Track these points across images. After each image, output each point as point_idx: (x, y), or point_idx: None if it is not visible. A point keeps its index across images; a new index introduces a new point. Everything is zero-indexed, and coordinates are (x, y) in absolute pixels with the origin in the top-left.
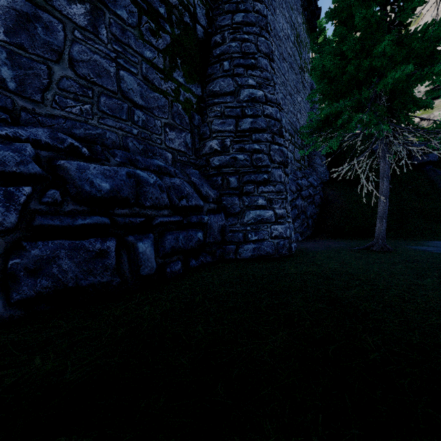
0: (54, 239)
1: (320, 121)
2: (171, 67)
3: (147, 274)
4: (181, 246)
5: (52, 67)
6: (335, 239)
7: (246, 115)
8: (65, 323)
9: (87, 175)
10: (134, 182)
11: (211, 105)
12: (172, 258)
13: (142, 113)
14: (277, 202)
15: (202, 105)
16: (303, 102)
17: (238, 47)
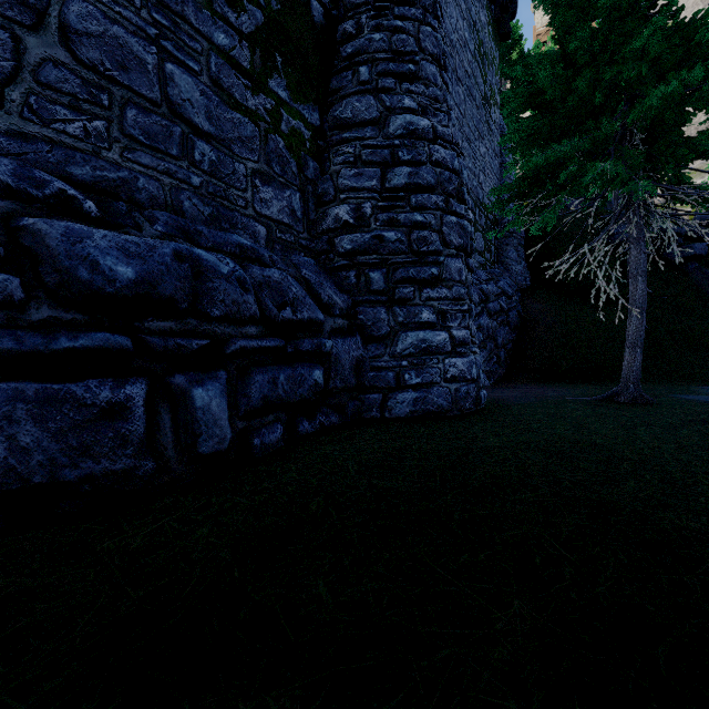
0: (1, 380)
1: (524, 180)
2: (264, 69)
3: (213, 452)
4: (282, 395)
5: (23, 37)
6: (546, 383)
7: (400, 161)
8: (2, 576)
9: (86, 248)
10: (189, 271)
11: (338, 144)
12: (265, 417)
13: (209, 147)
14: (454, 318)
15: (321, 143)
16: (489, 155)
17: (386, 42)
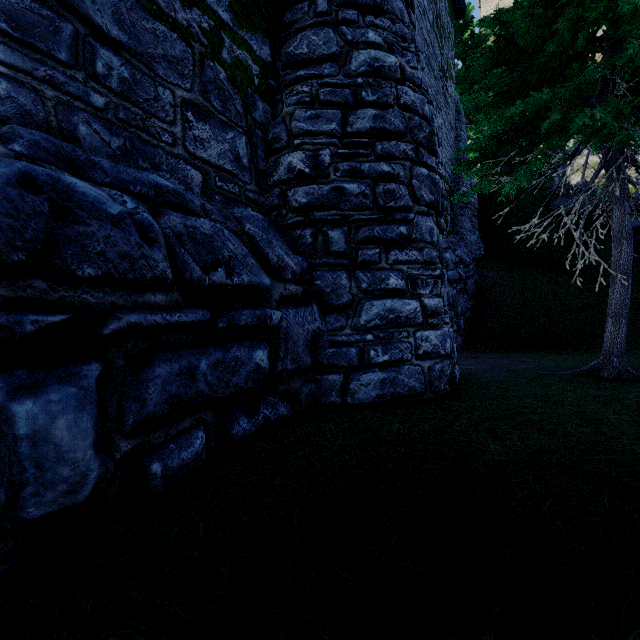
0: None
1: (492, 138)
2: None
3: (55, 509)
4: (204, 390)
5: None
6: (507, 352)
7: (363, 102)
8: None
9: None
10: (46, 205)
11: (292, 84)
12: (176, 424)
13: (119, 60)
14: (425, 284)
15: (272, 83)
16: (445, 127)
17: None
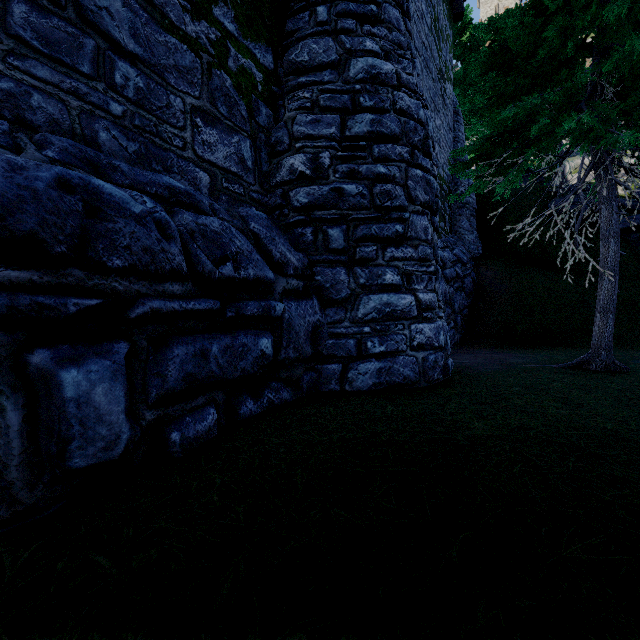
0: None
1: (487, 140)
2: None
3: (95, 462)
4: (216, 371)
5: None
6: (503, 348)
7: (361, 107)
8: None
9: None
10: (80, 205)
11: (293, 90)
12: (191, 401)
13: (135, 71)
14: (420, 280)
15: (275, 89)
16: (443, 128)
17: None
